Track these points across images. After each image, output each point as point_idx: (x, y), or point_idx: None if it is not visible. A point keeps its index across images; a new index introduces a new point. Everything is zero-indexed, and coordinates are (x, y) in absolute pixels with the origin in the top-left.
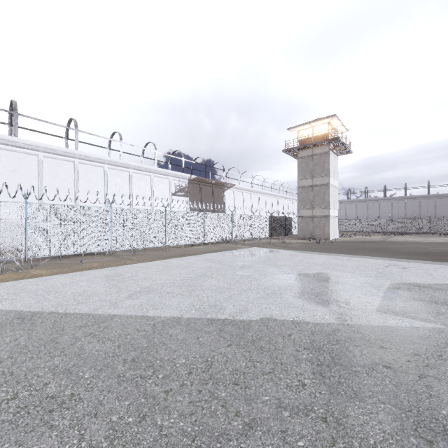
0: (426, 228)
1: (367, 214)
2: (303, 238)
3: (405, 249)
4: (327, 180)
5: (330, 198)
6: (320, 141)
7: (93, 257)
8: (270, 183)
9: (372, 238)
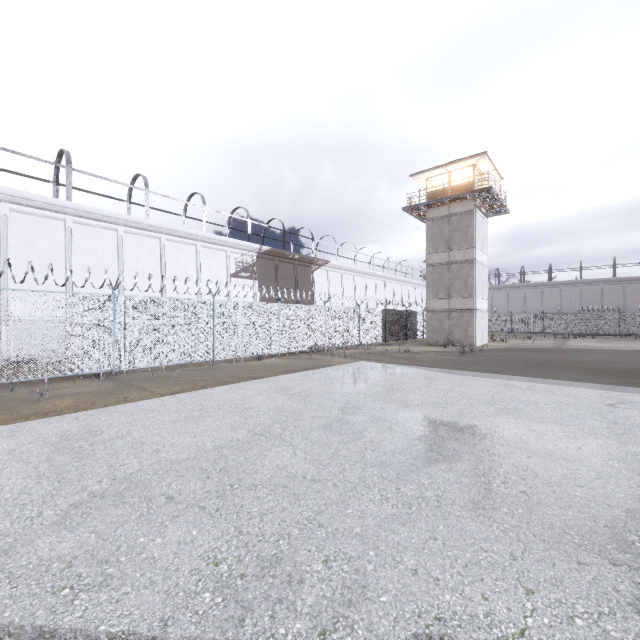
0: (614, 327)
1: (524, 306)
2: (434, 343)
3: (608, 364)
4: (473, 255)
5: (476, 282)
6: (462, 193)
7: (77, 384)
8: (382, 259)
9: (538, 343)
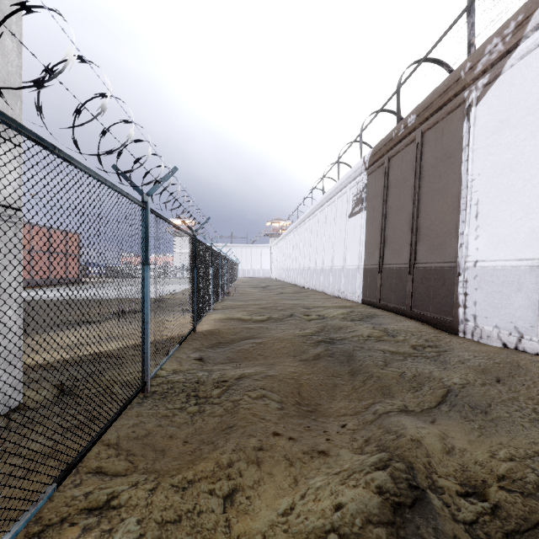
0: None
1: None
2: None
3: None
4: None
5: None
6: None
7: None
8: None
9: None
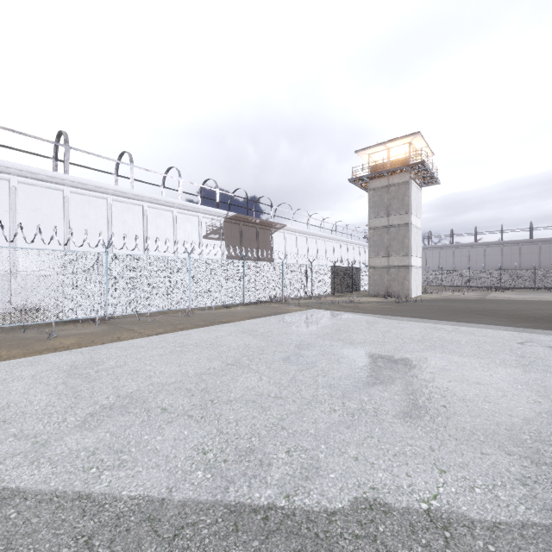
0: (530, 282)
1: (453, 264)
2: (376, 295)
3: (523, 312)
4: (408, 219)
5: (411, 242)
6: (399, 166)
7: (77, 327)
8: (331, 223)
9: (465, 295)
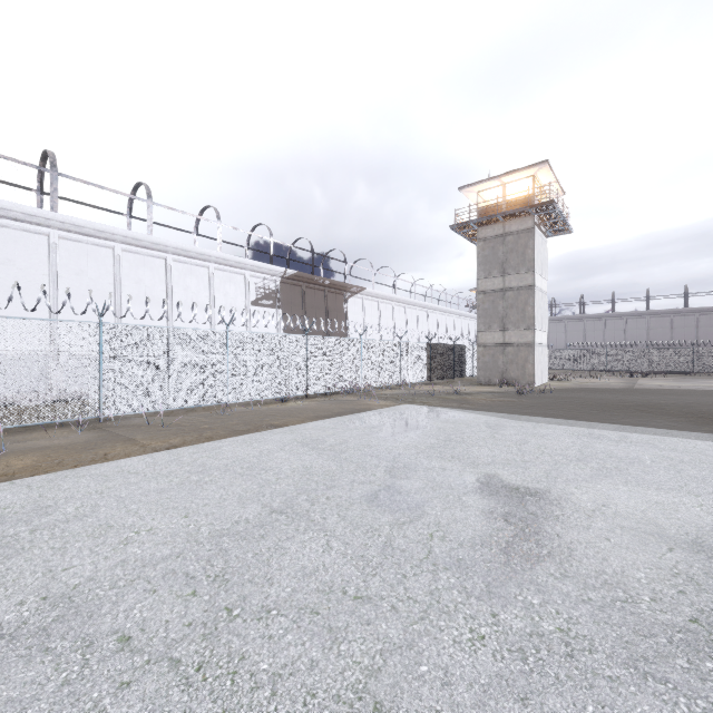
0: (687, 364)
1: (583, 341)
2: (487, 382)
3: (701, 408)
4: (531, 280)
5: (535, 311)
6: (520, 208)
7: (51, 435)
8: (425, 286)
9: (605, 382)
